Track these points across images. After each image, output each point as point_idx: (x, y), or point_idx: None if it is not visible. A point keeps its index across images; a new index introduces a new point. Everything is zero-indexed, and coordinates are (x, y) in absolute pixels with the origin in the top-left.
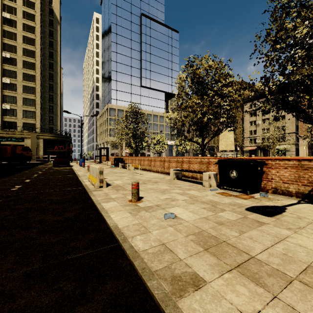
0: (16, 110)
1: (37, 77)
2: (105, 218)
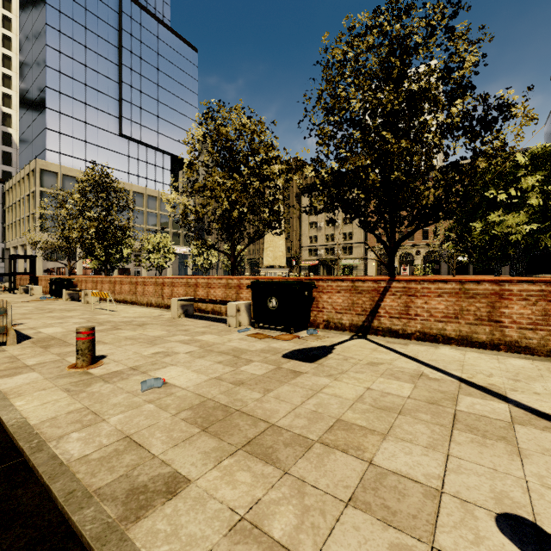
0: None
1: None
2: None
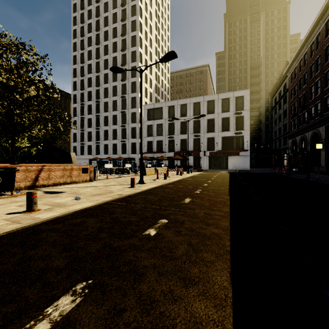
0: None
1: None
2: (86, 207)
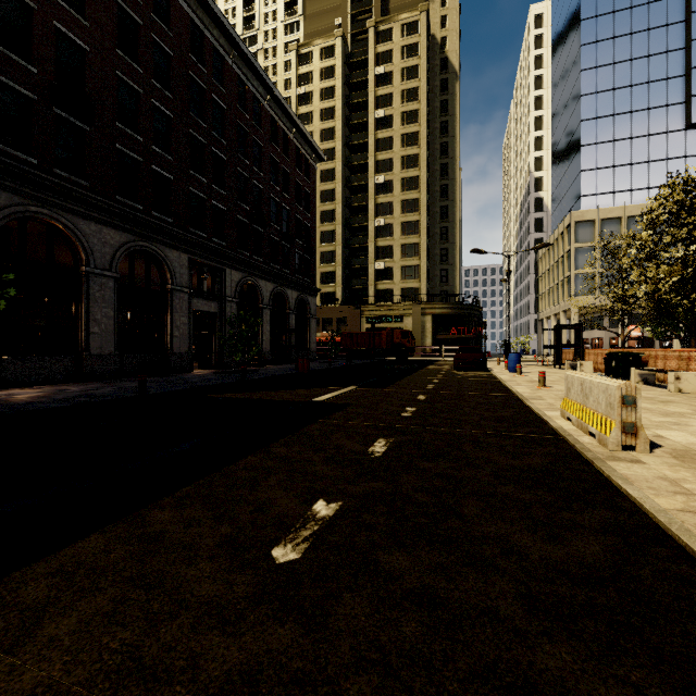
0: (393, 269)
1: (421, 201)
2: None
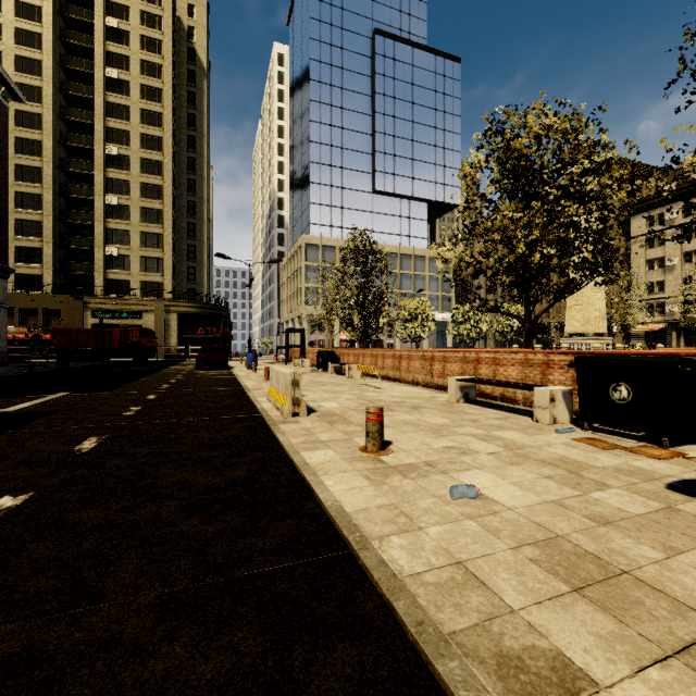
0: (130, 258)
1: (166, 189)
2: (313, 486)
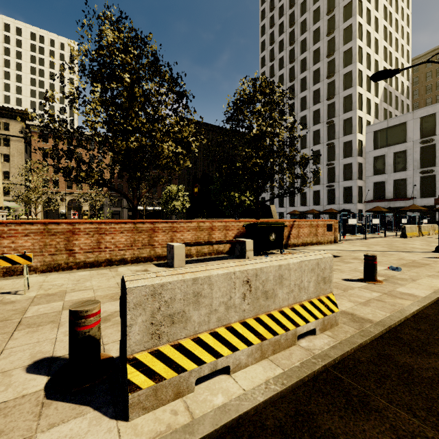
0: None
1: None
2: None
